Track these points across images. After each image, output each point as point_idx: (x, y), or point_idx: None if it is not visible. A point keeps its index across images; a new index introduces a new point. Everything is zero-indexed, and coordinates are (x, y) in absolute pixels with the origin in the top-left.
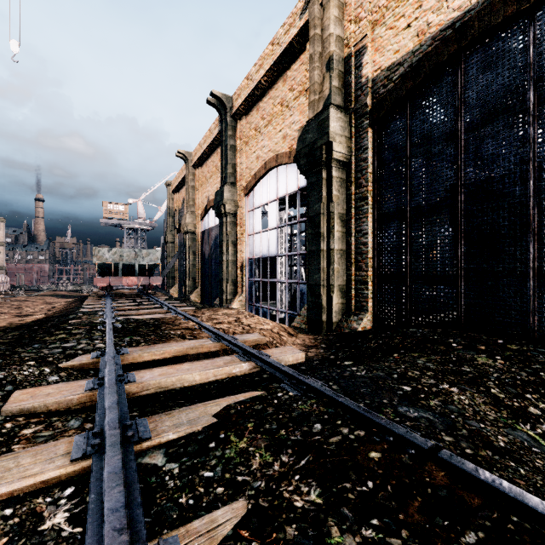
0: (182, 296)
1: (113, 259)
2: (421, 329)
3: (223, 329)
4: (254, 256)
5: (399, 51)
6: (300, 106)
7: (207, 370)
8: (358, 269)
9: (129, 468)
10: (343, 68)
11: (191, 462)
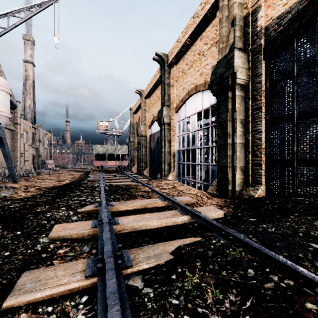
0: (139, 172)
1: (103, 151)
2: (308, 199)
3: (166, 192)
4: (181, 149)
5: (287, 3)
6: (211, 53)
7: (161, 219)
8: (254, 156)
9: (120, 288)
10: (243, 23)
11: (161, 289)
